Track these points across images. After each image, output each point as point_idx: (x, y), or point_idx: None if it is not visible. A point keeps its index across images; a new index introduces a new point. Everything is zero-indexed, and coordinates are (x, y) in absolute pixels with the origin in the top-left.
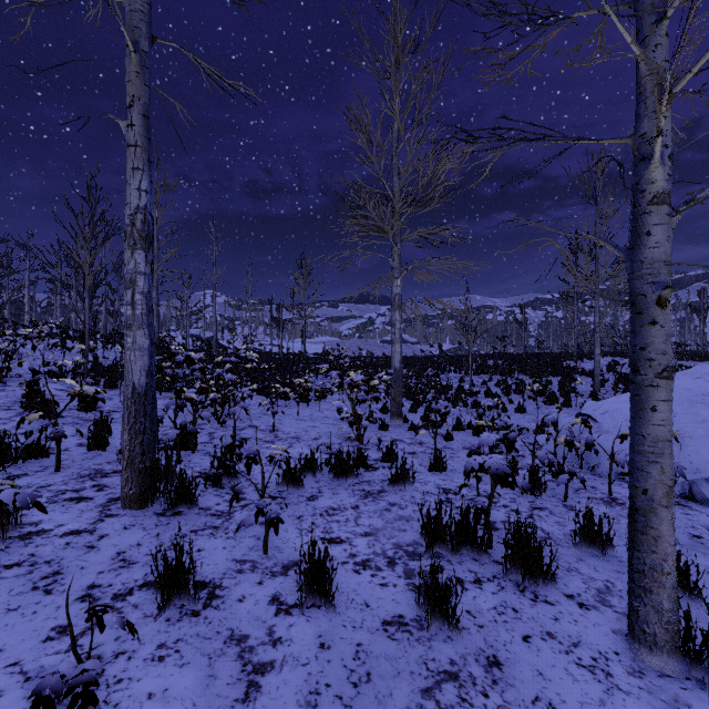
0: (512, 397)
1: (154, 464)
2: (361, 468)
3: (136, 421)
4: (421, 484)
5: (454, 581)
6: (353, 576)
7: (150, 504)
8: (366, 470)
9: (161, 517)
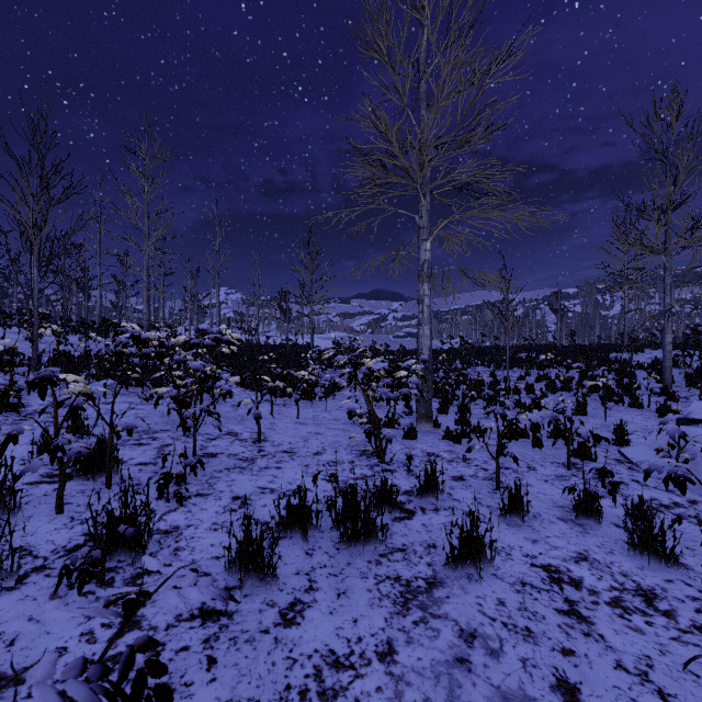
0: (559, 394)
1: None
2: (387, 512)
3: None
4: (501, 557)
5: None
6: None
7: None
8: (394, 517)
9: None
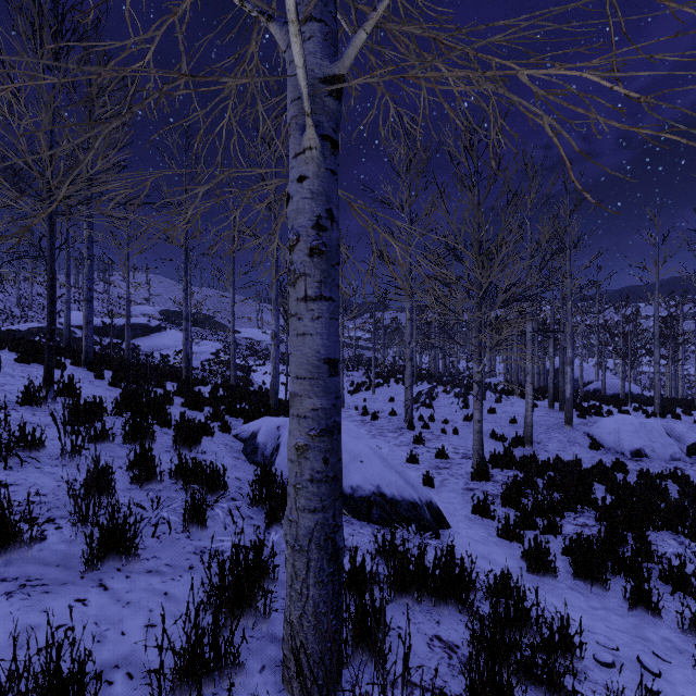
0: None
1: None
2: None
3: None
4: None
5: None
6: None
7: None
8: None
9: None
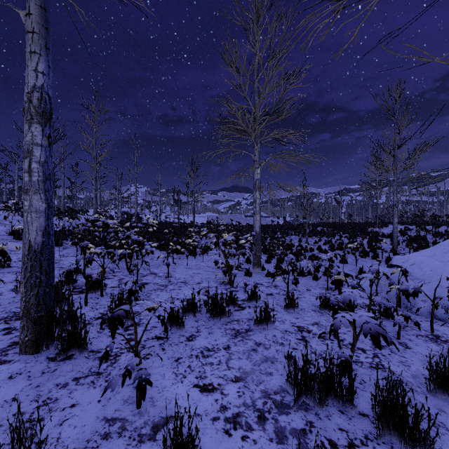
0: (336, 252)
1: (49, 313)
2: (232, 307)
3: (32, 275)
4: (280, 323)
5: (328, 445)
6: (224, 440)
7: (45, 348)
8: (235, 309)
9: (51, 363)
